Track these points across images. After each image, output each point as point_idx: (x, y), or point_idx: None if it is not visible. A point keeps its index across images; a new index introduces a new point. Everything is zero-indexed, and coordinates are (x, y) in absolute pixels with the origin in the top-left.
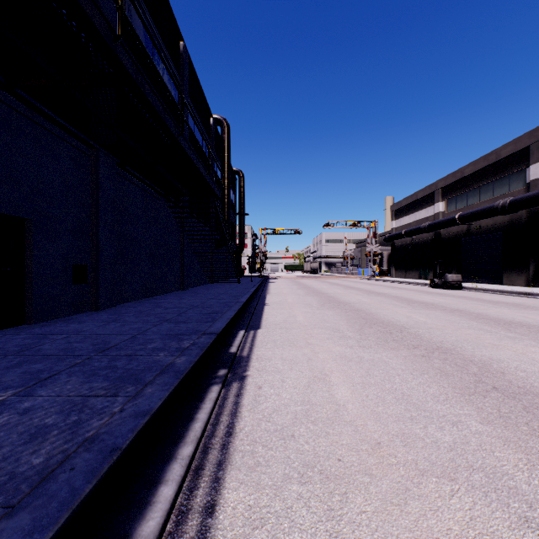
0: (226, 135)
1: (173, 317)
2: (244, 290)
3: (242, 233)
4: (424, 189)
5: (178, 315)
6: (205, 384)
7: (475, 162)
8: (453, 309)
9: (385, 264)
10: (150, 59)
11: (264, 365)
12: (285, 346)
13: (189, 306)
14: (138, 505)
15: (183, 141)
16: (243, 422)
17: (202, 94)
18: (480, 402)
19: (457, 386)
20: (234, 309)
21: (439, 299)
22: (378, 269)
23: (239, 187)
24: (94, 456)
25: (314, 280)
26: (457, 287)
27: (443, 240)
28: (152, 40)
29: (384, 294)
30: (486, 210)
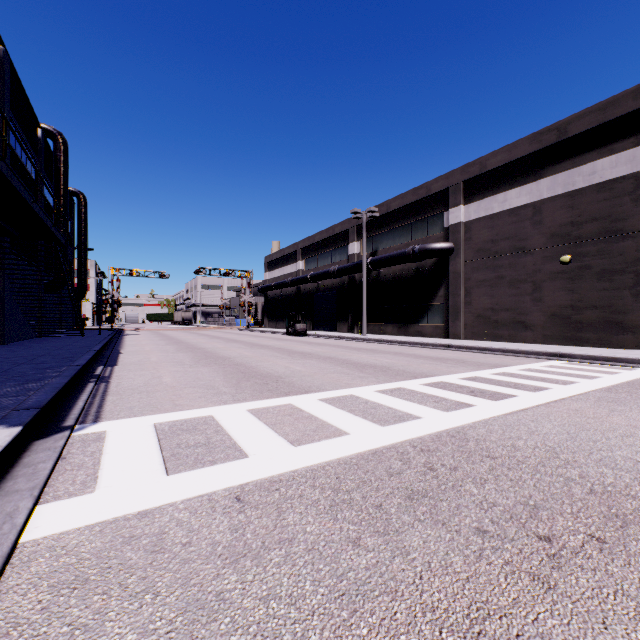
0: (62, 153)
1: (27, 362)
2: (93, 342)
3: (83, 273)
4: (290, 247)
5: (30, 360)
6: (85, 383)
7: (321, 232)
8: (277, 348)
9: (260, 314)
10: (19, 159)
11: (122, 377)
12: (138, 371)
13: (35, 356)
14: (75, 399)
15: (35, 205)
16: (112, 389)
17: (27, 102)
18: (230, 375)
19: (226, 373)
20: (90, 354)
21: (279, 343)
22: (254, 319)
23: (79, 213)
24: (51, 388)
25: (183, 331)
26: (304, 334)
27: (303, 294)
28: (20, 142)
29: (242, 341)
30: (325, 273)
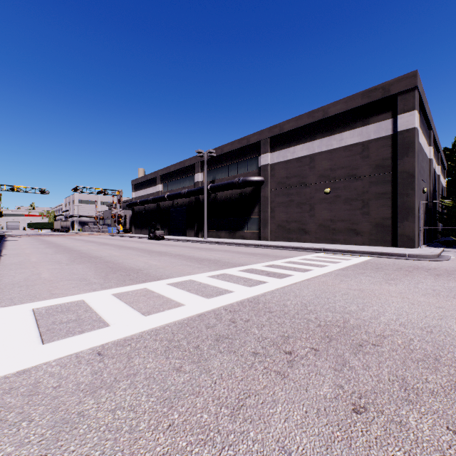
0: None
1: None
2: None
3: None
4: (152, 173)
5: None
6: None
7: (175, 164)
8: (140, 249)
9: (128, 223)
10: None
11: (3, 275)
12: (18, 269)
13: None
14: None
15: None
16: None
17: None
18: (100, 270)
19: (97, 269)
20: None
21: (142, 245)
22: (123, 227)
23: None
24: None
25: (62, 237)
26: (162, 238)
27: (161, 209)
28: None
29: (112, 244)
30: (178, 194)
